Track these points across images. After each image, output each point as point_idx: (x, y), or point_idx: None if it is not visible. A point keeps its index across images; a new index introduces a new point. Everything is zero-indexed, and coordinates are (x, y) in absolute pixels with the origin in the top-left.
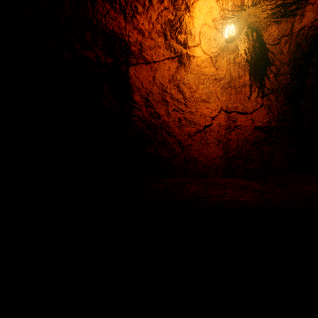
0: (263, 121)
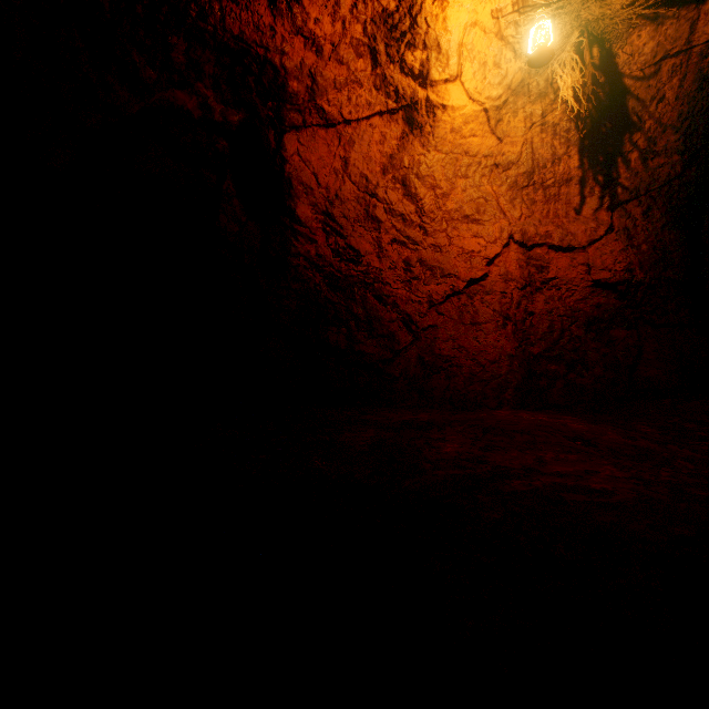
0: (614, 268)
